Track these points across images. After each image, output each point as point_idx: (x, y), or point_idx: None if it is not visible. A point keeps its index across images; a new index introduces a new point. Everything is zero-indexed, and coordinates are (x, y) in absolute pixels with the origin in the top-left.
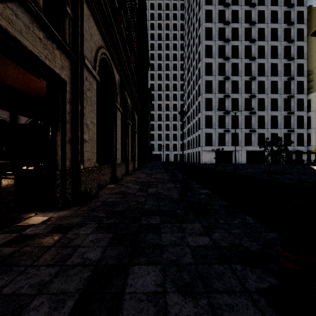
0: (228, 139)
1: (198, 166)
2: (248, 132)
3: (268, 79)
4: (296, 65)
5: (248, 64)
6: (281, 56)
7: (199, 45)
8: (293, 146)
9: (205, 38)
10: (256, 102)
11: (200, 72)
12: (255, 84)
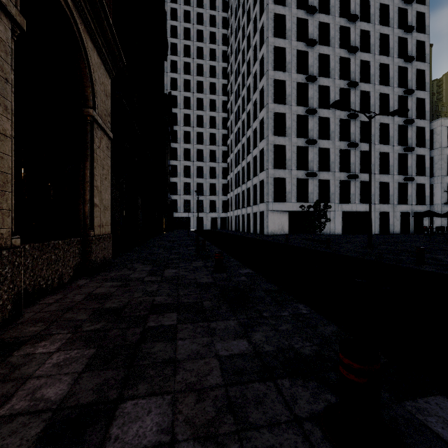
0: (313, 190)
1: (275, 243)
2: (345, 178)
3: (376, 89)
4: (414, 71)
5: (344, 59)
6: (394, 52)
7: (260, 17)
8: (411, 205)
9: (274, 1)
10: (356, 128)
11: (262, 66)
12: (355, 96)
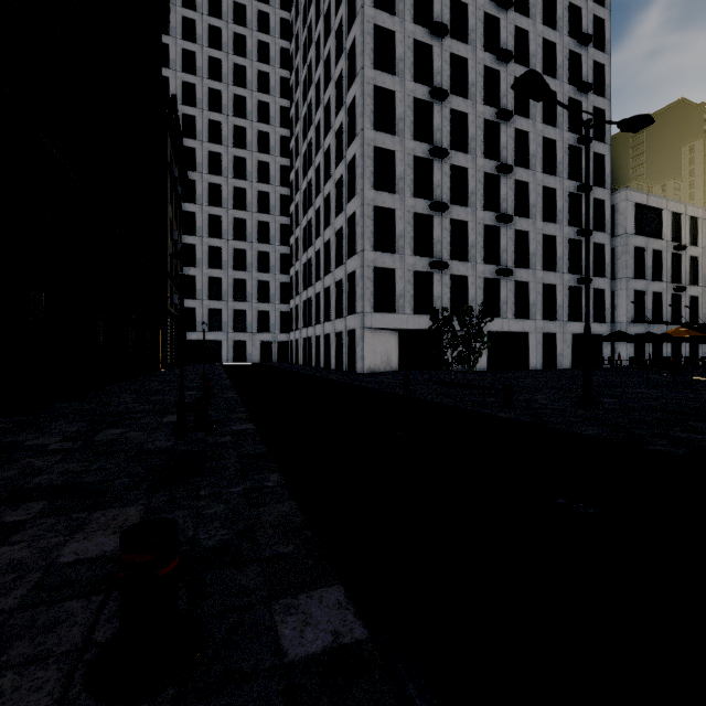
0: (441, 293)
1: (385, 393)
2: (492, 274)
3: (538, 129)
4: (591, 109)
5: (490, 72)
6: (564, 74)
7: None
8: None
9: None
10: (509, 190)
11: (353, 62)
12: (507, 136)
